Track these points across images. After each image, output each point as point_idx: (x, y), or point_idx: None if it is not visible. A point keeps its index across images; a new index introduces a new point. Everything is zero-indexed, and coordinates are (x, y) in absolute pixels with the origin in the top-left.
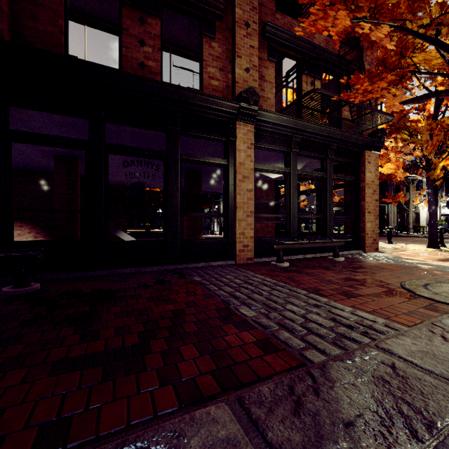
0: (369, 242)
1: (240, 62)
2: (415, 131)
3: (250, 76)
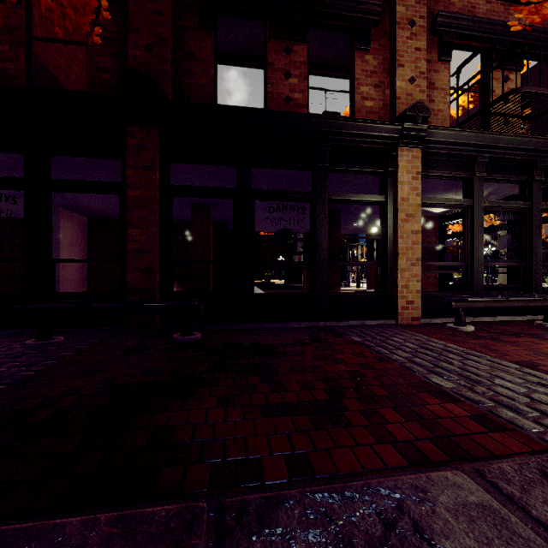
0: None
1: (403, 71)
2: None
3: (415, 87)
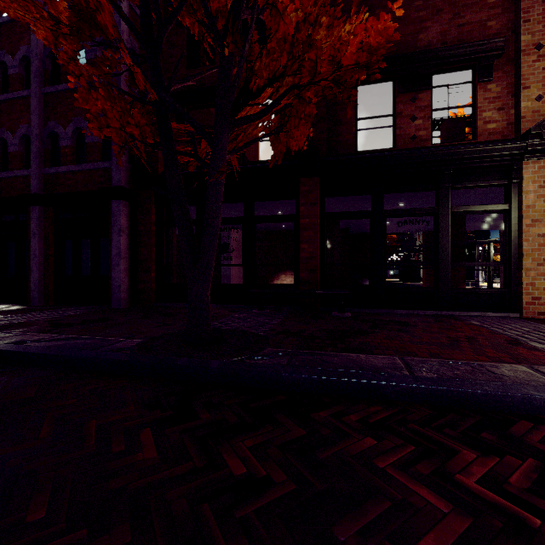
0: None
1: (528, 92)
2: None
3: (542, 104)
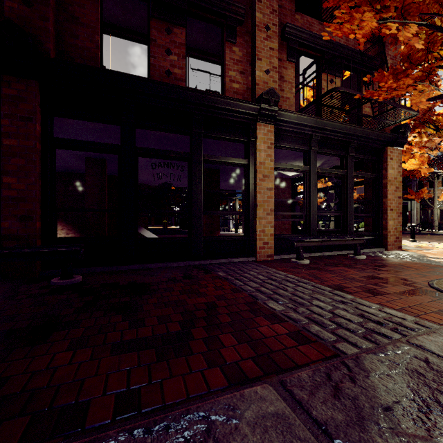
0: (391, 240)
1: (261, 64)
2: (442, 125)
3: (270, 78)
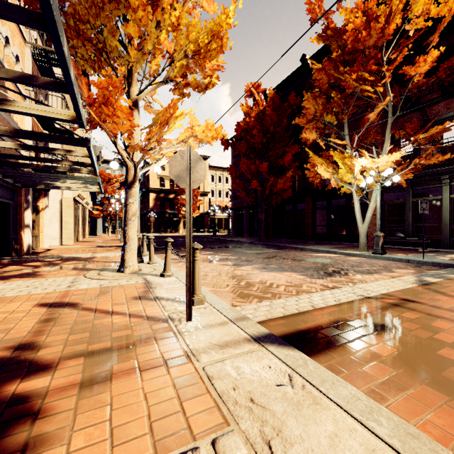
0: None
1: None
2: None
3: None
